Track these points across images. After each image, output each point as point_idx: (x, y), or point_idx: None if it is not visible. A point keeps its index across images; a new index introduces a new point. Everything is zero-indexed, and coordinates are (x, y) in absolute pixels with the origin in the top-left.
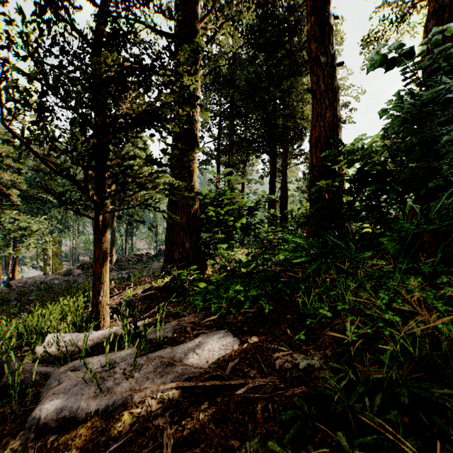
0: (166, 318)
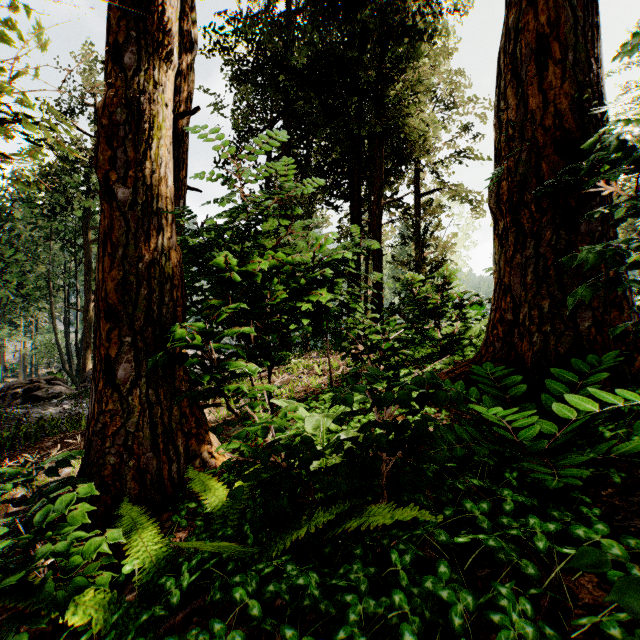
0: None
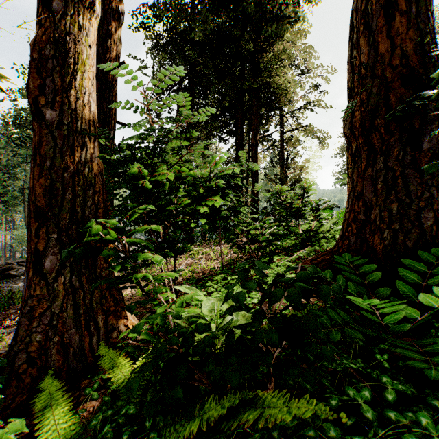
0: None
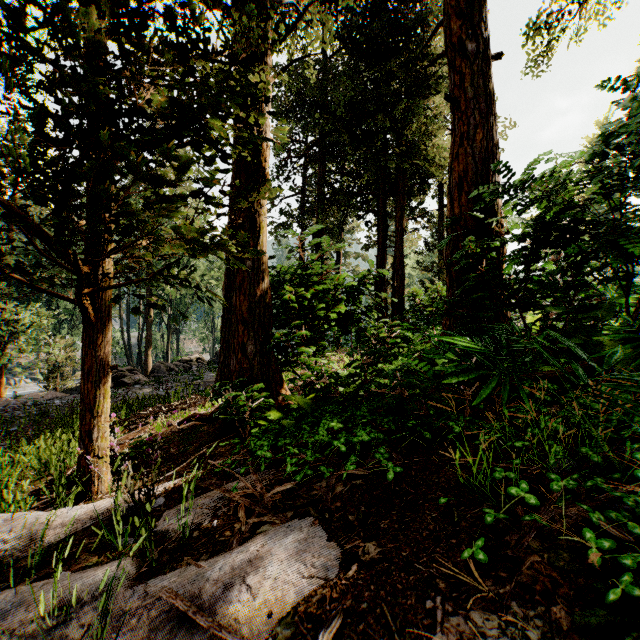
0: (207, 479)
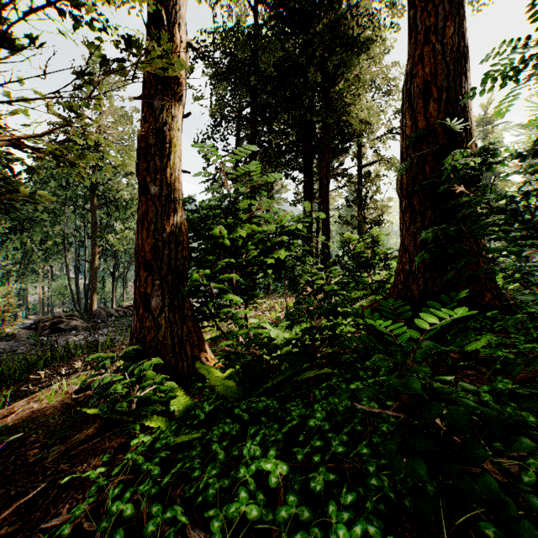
0: None
